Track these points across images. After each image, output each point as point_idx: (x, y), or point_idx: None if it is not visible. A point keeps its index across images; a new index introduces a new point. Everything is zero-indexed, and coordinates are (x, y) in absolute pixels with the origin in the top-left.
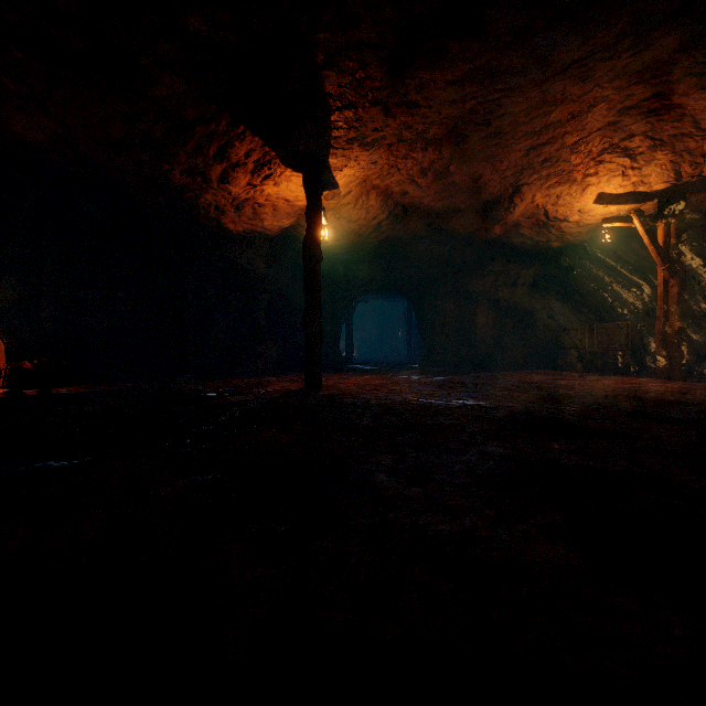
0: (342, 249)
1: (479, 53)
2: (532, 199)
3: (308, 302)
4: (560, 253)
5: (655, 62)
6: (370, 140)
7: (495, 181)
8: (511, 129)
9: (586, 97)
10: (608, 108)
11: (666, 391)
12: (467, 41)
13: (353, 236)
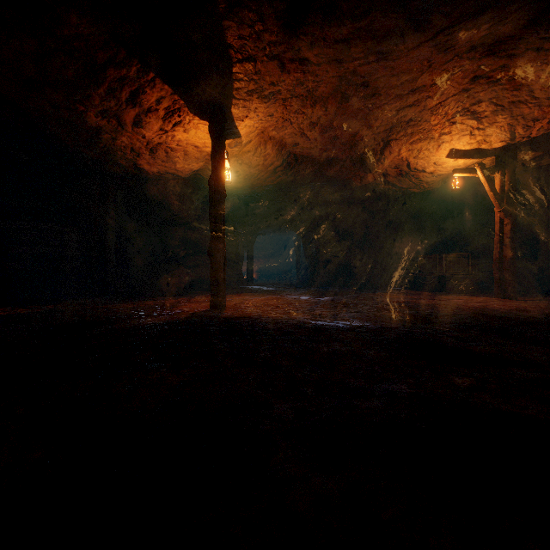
0: (244, 191)
1: (365, 12)
2: (398, 152)
3: (213, 234)
4: (416, 198)
5: (505, 36)
6: (267, 93)
7: (370, 136)
8: (385, 91)
9: (447, 66)
10: (463, 77)
11: (508, 309)
12: None
13: (253, 179)
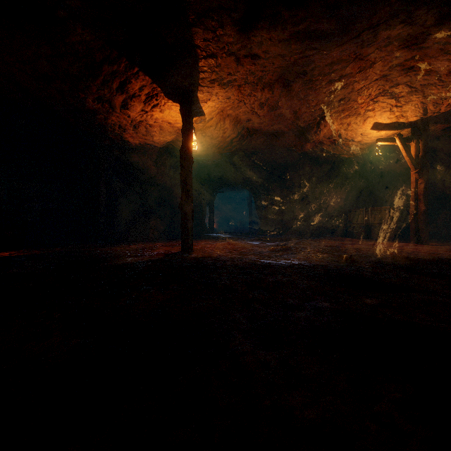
0: (207, 157)
1: (302, 19)
2: (331, 125)
3: (183, 192)
4: (347, 162)
5: (416, 33)
6: (226, 81)
7: (308, 113)
8: (320, 77)
9: (369, 57)
10: (383, 65)
11: (420, 252)
12: (294, 9)
13: (214, 148)
